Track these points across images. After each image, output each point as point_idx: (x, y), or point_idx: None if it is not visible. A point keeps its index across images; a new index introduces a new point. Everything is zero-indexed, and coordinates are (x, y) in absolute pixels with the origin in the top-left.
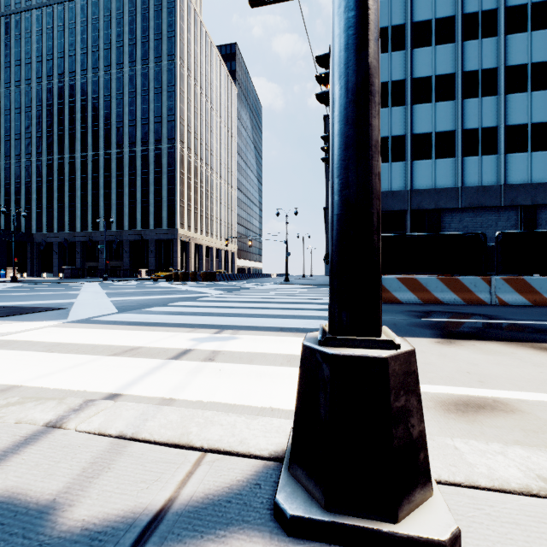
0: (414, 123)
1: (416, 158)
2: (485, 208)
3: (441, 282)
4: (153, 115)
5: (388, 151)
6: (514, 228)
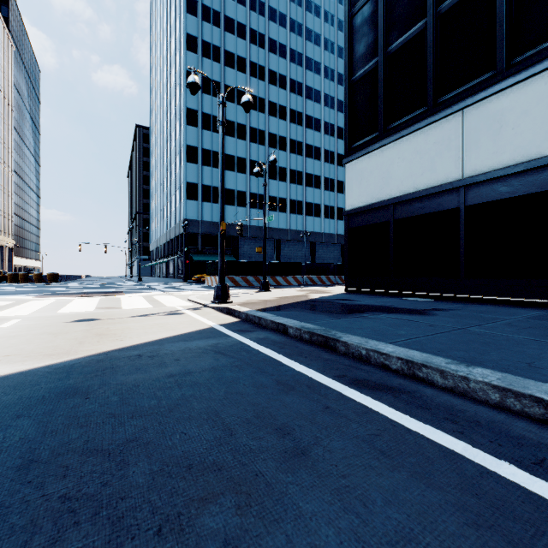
0: (226, 182)
1: (227, 203)
2: (260, 238)
3: (254, 278)
4: None
5: (211, 195)
6: (272, 251)
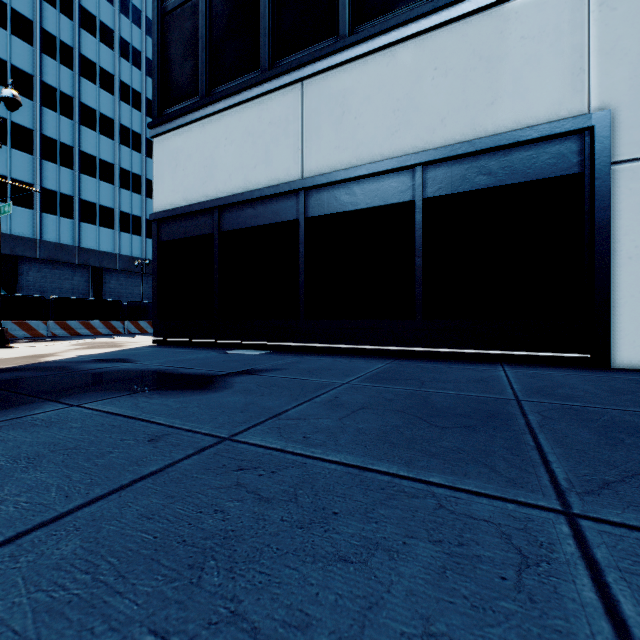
0: None
1: None
2: (63, 263)
3: (16, 325)
4: None
5: None
6: (88, 283)
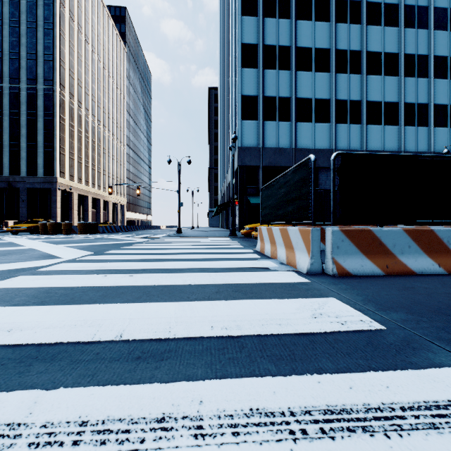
0: (298, 88)
1: (299, 120)
2: None
3: None
4: (25, 51)
5: (276, 110)
6: None
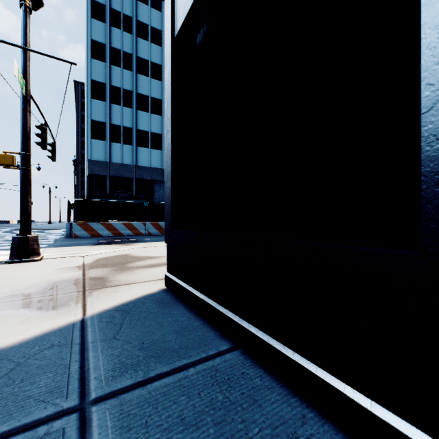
0: (138, 122)
1: (139, 145)
2: None
3: (124, 225)
4: None
5: (121, 136)
6: None
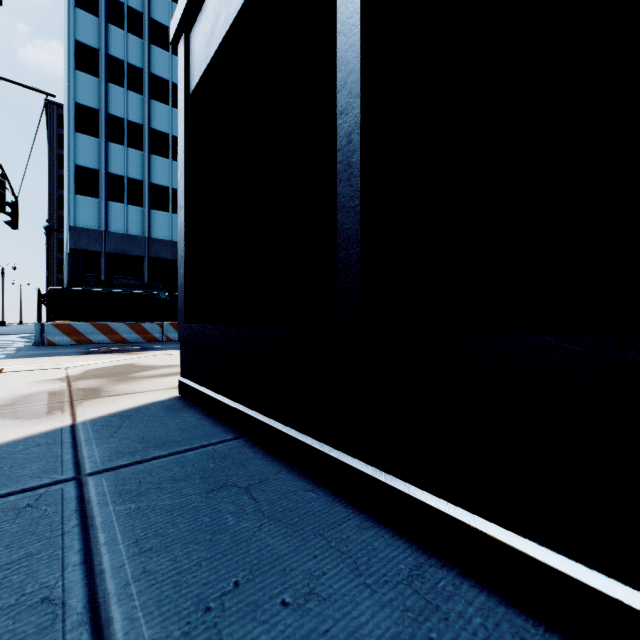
0: (153, 173)
1: (155, 207)
2: None
3: (128, 327)
4: None
5: (124, 192)
6: None
